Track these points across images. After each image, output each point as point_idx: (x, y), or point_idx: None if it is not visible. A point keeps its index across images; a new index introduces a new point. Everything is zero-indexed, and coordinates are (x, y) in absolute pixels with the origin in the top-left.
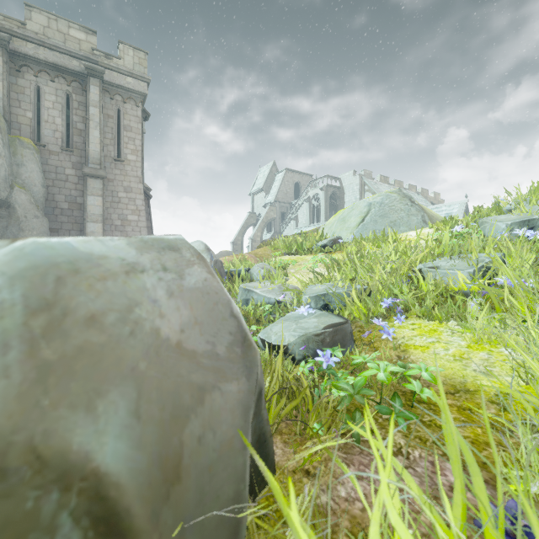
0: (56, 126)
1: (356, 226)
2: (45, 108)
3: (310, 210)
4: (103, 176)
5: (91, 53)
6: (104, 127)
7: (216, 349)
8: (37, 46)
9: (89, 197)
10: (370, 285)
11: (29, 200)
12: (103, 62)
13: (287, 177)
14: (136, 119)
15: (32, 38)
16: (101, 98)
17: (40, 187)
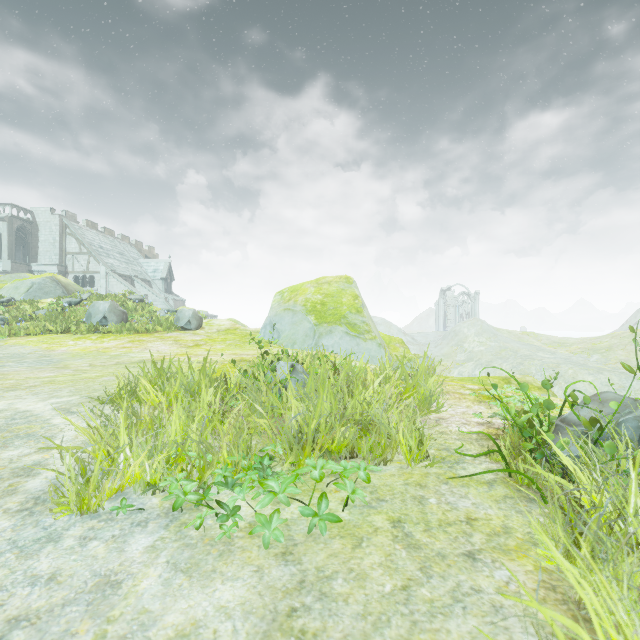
0: None
1: (24, 293)
2: None
3: None
4: None
5: None
6: None
7: None
8: None
9: None
10: (16, 315)
11: None
12: None
13: None
14: None
15: None
16: None
17: None
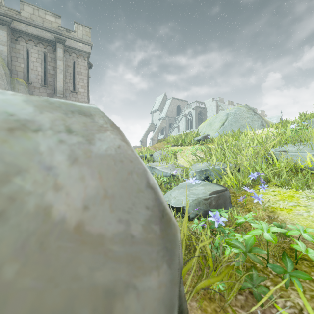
0: (38, 72)
1: (219, 128)
2: (31, 61)
3: (186, 122)
4: None
5: (58, 29)
6: (65, 72)
7: (131, 229)
8: (27, 25)
9: None
10: (239, 163)
11: None
12: (65, 34)
13: (173, 102)
14: (84, 67)
15: (24, 20)
16: (64, 55)
17: None
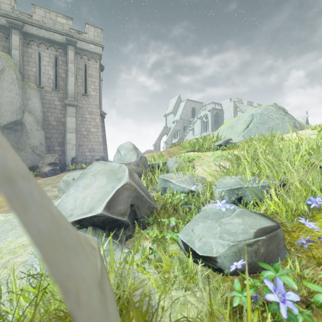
0: (49, 76)
1: (242, 131)
2: (43, 65)
3: (201, 124)
4: (76, 105)
5: (69, 31)
6: (77, 75)
7: None
8: (38, 29)
9: (68, 118)
10: (290, 181)
11: (33, 120)
12: (76, 36)
13: (187, 104)
14: (95, 70)
15: (35, 24)
16: (75, 58)
17: (40, 112)
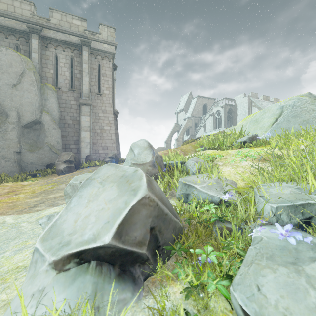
0: (66, 77)
1: (270, 126)
2: (59, 67)
3: (214, 121)
4: (90, 104)
5: (84, 32)
6: (91, 75)
7: None
8: (55, 32)
9: (83, 116)
10: None
11: (50, 119)
12: (90, 37)
13: (199, 101)
14: (108, 69)
15: (53, 27)
16: (89, 58)
17: (57, 112)
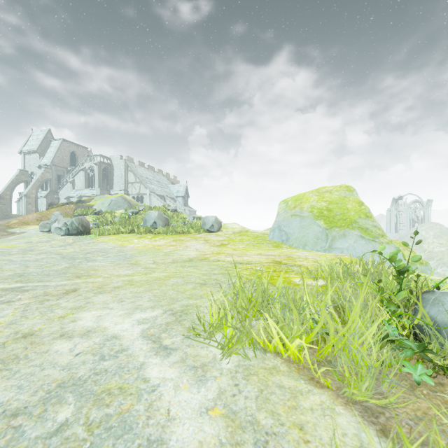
0: None
1: (107, 207)
2: None
3: (86, 178)
4: None
5: None
6: None
7: (88, 222)
8: None
9: None
10: (103, 221)
11: None
12: None
13: (64, 146)
14: None
15: None
16: None
17: None
